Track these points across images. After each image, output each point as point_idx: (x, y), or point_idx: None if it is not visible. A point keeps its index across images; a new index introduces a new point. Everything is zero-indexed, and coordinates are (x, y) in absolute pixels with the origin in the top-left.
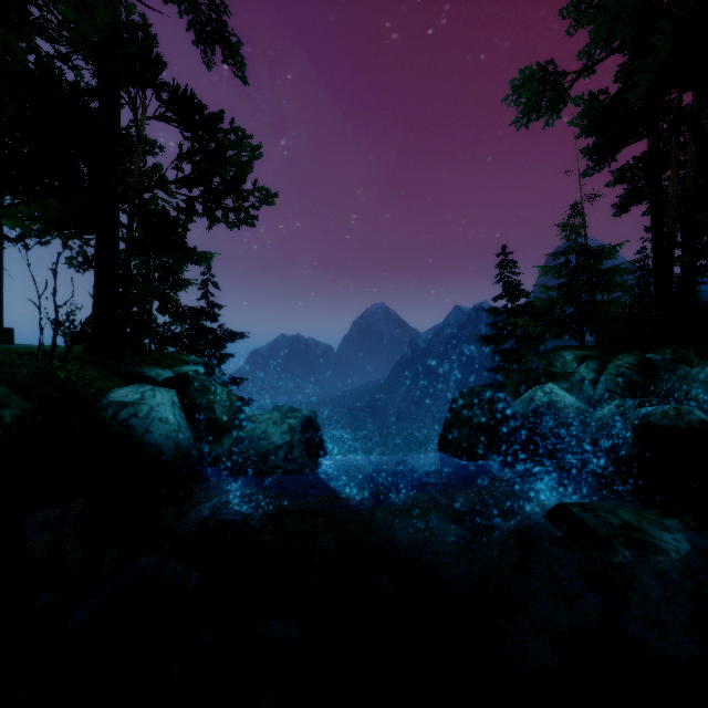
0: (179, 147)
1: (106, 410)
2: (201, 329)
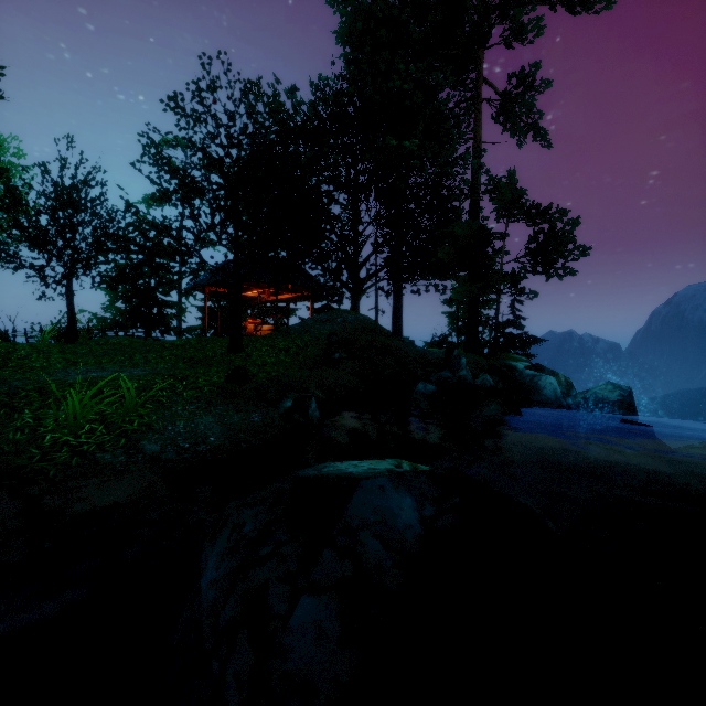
0: (529, 238)
1: (527, 378)
2: (510, 335)
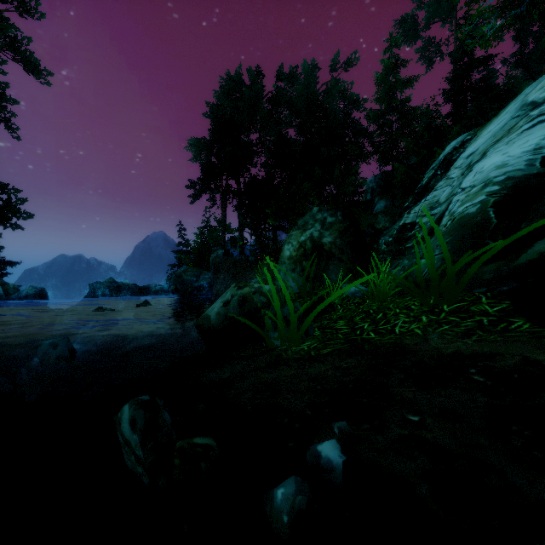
0: None
1: None
2: None
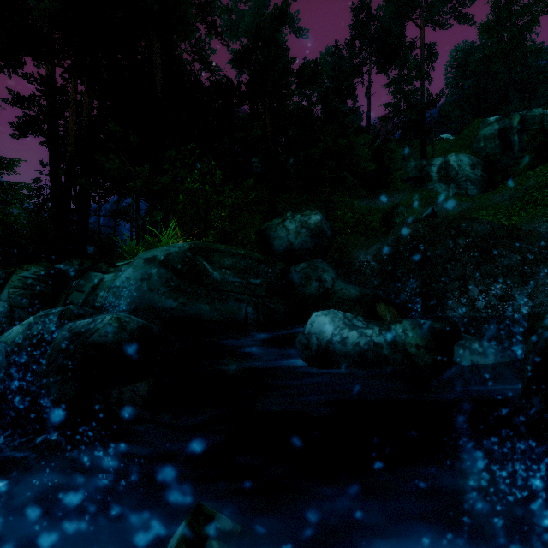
0: None
1: None
2: None
